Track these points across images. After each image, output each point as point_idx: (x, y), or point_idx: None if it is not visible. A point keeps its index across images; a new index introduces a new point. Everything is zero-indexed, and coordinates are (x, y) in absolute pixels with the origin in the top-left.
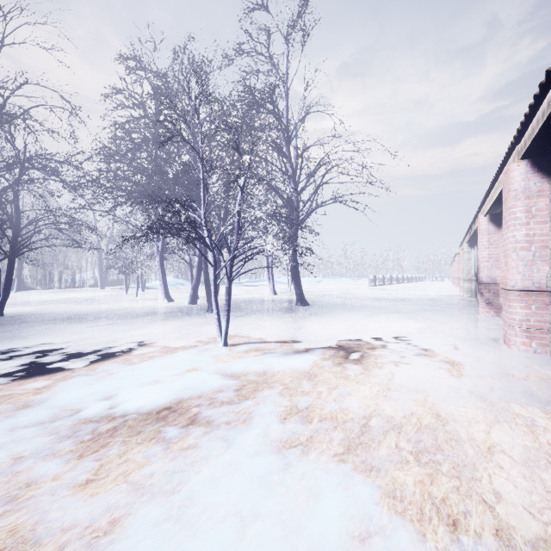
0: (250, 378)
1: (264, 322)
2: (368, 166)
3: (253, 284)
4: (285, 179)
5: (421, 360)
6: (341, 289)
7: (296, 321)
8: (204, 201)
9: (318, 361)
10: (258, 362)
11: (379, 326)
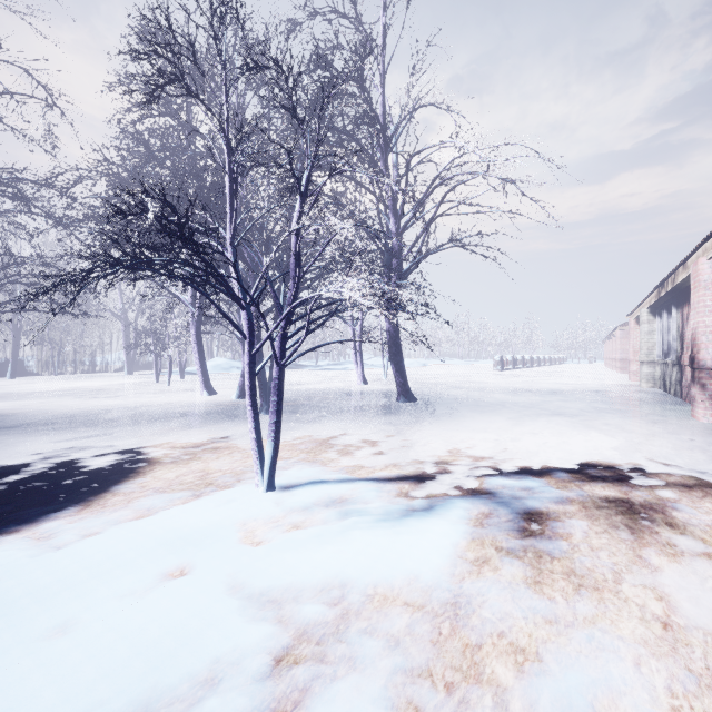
0: (307, 615)
1: (348, 433)
2: (516, 180)
3: (335, 368)
4: (380, 211)
5: (686, 540)
6: (456, 375)
7: (400, 431)
8: (231, 215)
9: (461, 543)
10: (330, 549)
11: (544, 443)
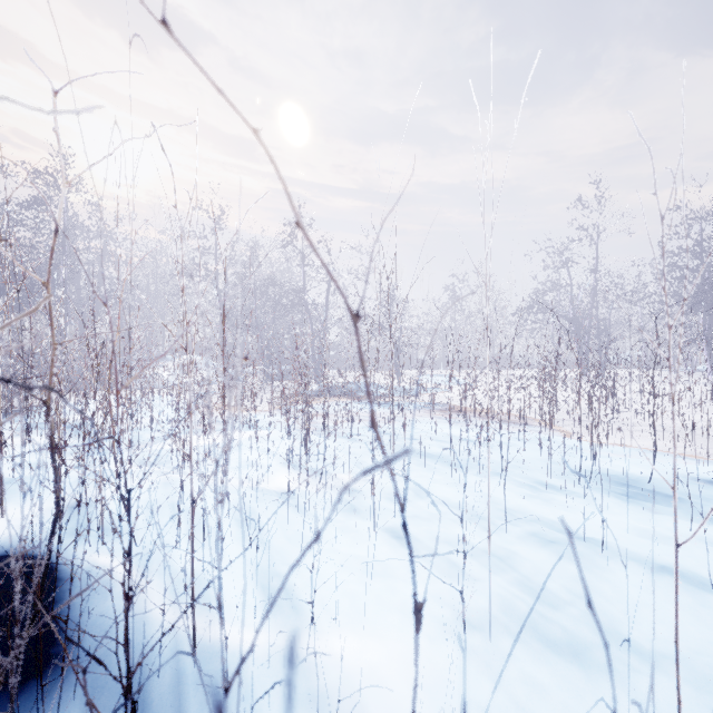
0: None
1: None
2: None
3: None
4: None
5: None
6: None
7: None
8: None
9: None
10: None
11: None
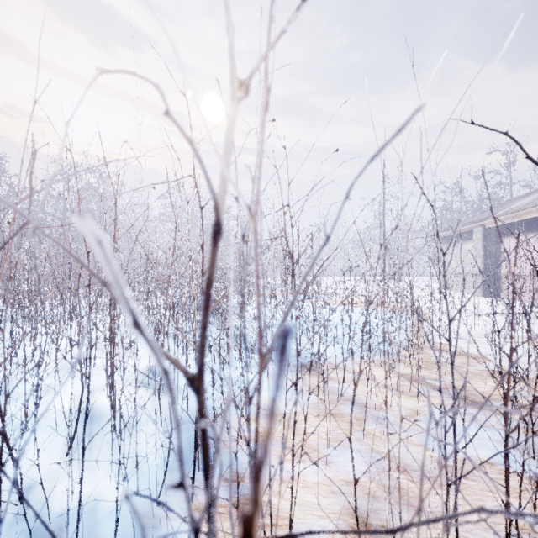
0: None
1: None
2: None
3: None
4: None
5: None
6: None
7: None
8: None
9: None
10: None
11: None
